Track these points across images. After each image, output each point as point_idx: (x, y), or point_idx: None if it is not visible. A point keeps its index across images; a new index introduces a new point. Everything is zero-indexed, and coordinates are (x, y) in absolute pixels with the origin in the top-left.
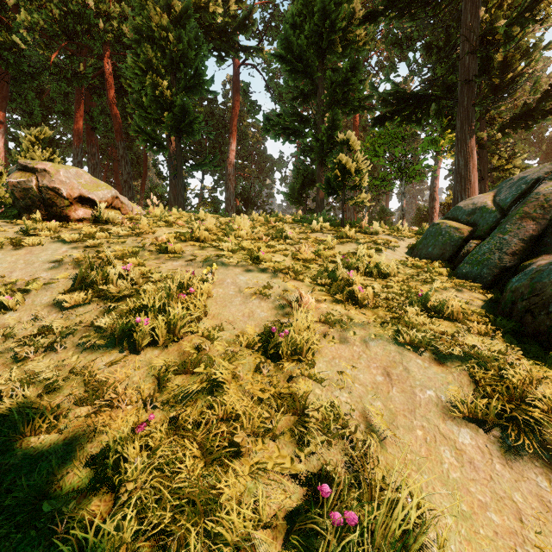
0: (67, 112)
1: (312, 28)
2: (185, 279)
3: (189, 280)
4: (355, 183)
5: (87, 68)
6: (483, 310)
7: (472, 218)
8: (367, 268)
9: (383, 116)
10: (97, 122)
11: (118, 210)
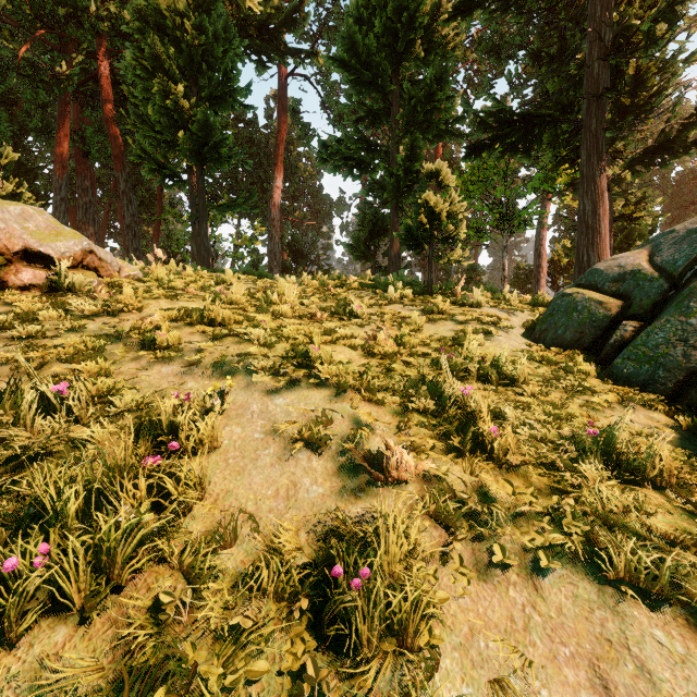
0: (47, 130)
1: (384, 24)
2: (164, 417)
3: (177, 414)
4: (448, 233)
5: (72, 68)
6: (684, 451)
7: (620, 287)
8: (481, 369)
9: (480, 144)
10: (91, 145)
11: (92, 272)
